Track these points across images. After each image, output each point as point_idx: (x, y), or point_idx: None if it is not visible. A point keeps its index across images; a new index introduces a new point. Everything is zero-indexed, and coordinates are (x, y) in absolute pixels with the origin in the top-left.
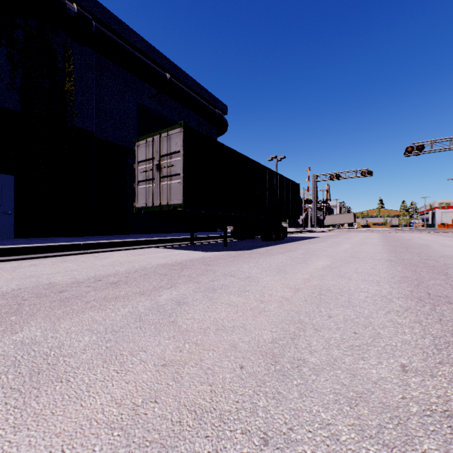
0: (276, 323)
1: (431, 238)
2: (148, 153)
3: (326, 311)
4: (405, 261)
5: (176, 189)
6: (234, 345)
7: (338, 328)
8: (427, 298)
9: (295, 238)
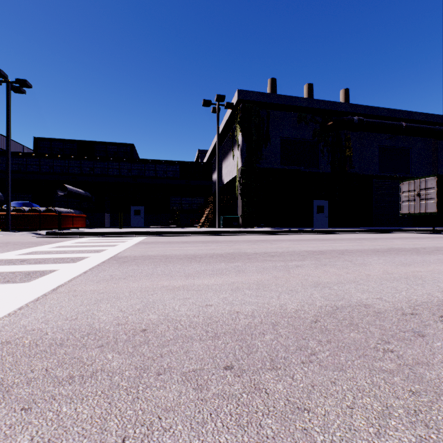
0: None
1: None
2: (410, 187)
3: None
4: None
5: (431, 205)
6: None
7: None
8: None
9: None
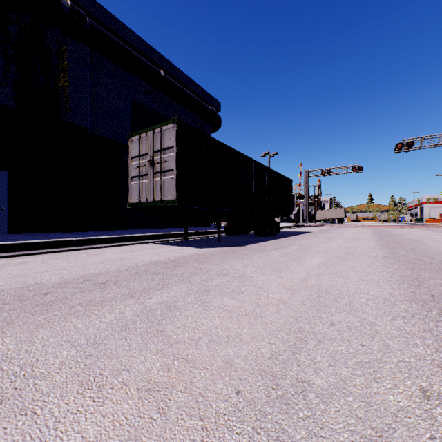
0: (274, 332)
1: (421, 233)
2: (141, 148)
3: (327, 316)
4: (400, 258)
5: (169, 185)
6: (229, 362)
7: (343, 339)
8: (432, 301)
9: (288, 233)
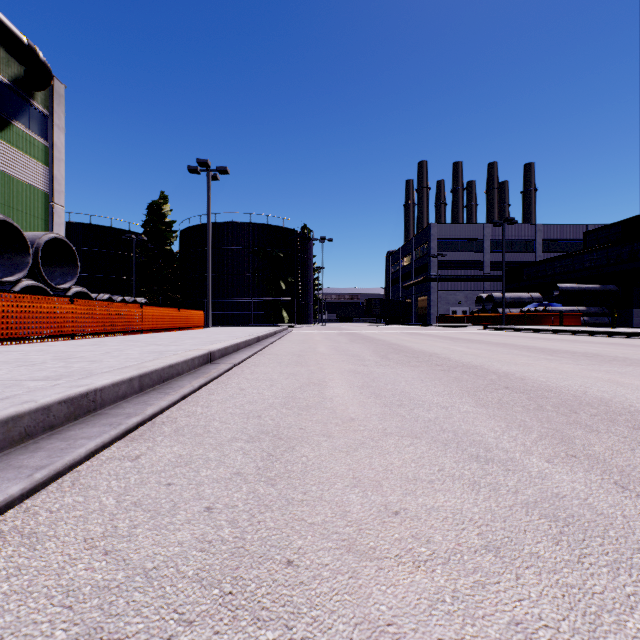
0: None
1: None
2: None
3: None
4: None
5: None
6: None
7: None
8: None
9: None
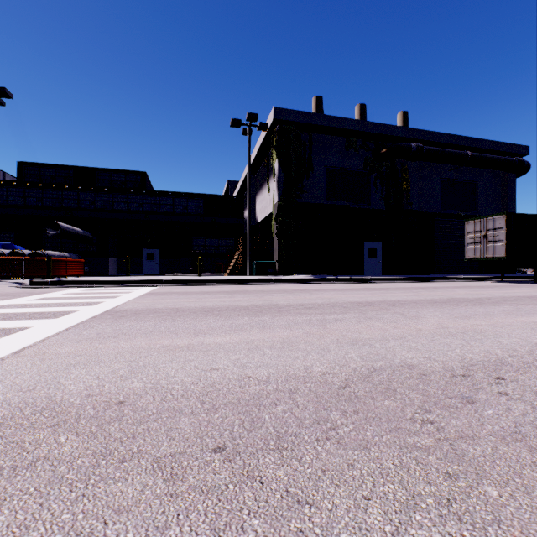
0: None
1: None
2: (475, 228)
3: None
4: None
5: (499, 248)
6: None
7: None
8: None
9: None
